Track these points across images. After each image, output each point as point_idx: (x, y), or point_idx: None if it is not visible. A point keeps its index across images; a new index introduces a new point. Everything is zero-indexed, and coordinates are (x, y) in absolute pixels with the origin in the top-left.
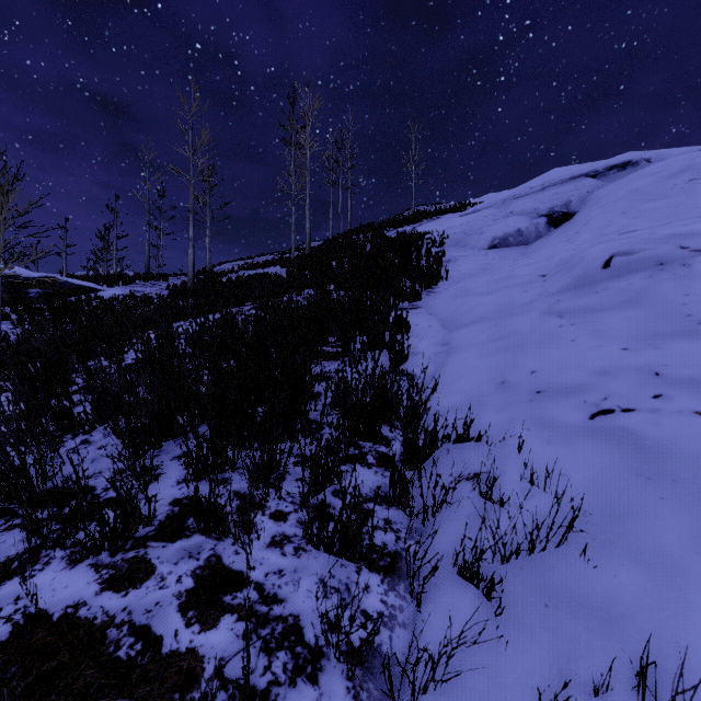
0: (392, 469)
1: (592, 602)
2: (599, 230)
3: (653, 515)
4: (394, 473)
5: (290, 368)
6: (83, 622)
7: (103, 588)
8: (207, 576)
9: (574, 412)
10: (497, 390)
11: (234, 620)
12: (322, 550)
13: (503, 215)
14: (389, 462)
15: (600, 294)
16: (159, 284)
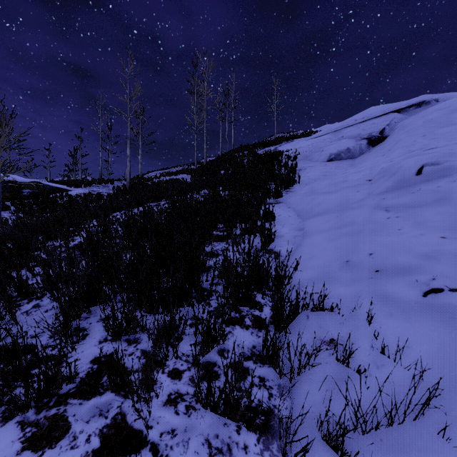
0: (265, 335)
1: None
2: (407, 148)
3: None
4: (267, 339)
5: (188, 250)
6: None
7: (24, 448)
8: (112, 436)
9: (409, 289)
10: (343, 268)
11: None
12: (208, 409)
13: (336, 138)
14: (262, 324)
15: (416, 193)
16: (108, 186)
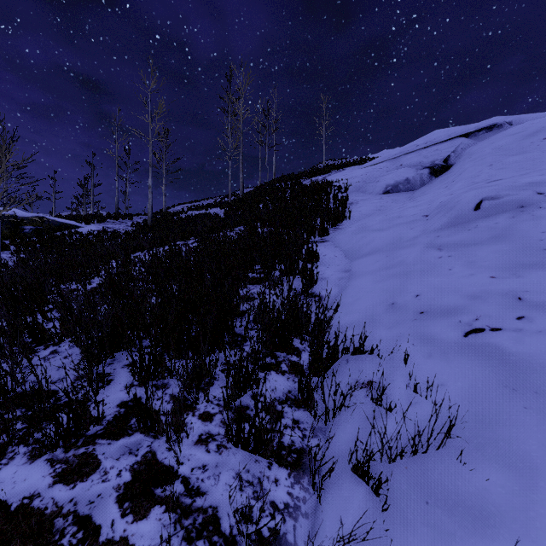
0: (300, 377)
1: (466, 501)
2: (471, 179)
3: (518, 423)
4: (302, 381)
5: (220, 292)
6: (36, 512)
7: (55, 481)
8: (143, 471)
9: (451, 330)
10: (388, 310)
11: (163, 511)
12: (240, 447)
13: (394, 167)
14: (299, 370)
15: (472, 231)
16: (125, 222)
